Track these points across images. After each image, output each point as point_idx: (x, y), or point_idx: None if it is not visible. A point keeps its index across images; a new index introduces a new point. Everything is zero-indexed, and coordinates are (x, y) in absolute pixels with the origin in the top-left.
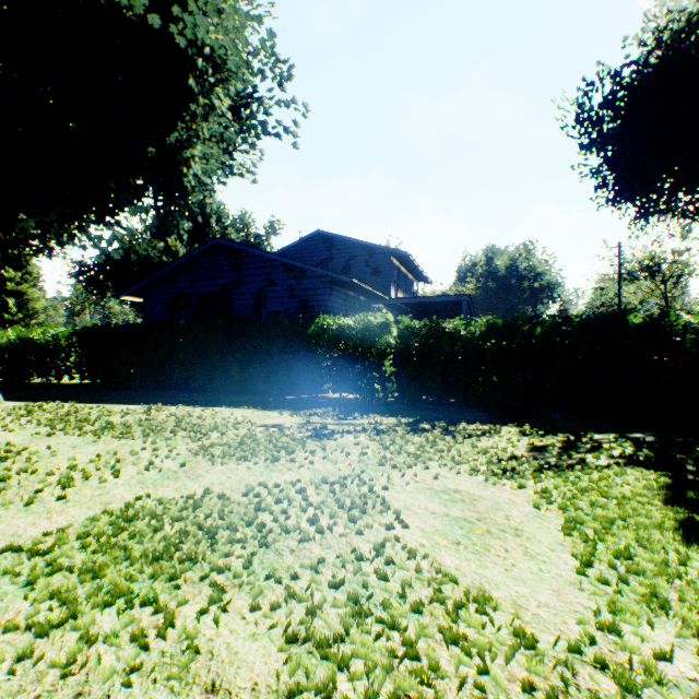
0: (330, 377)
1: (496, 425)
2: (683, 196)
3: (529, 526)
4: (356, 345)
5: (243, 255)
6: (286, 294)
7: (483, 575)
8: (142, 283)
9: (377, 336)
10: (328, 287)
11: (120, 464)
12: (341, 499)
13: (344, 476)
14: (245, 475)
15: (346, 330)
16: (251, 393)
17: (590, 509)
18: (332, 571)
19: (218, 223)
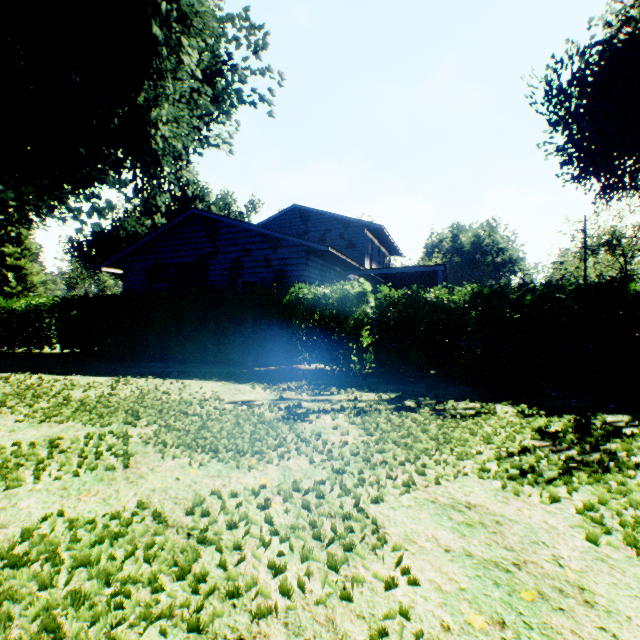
0: (305, 348)
1: (488, 403)
2: None
3: (598, 583)
4: (332, 315)
5: (218, 225)
6: (262, 264)
7: None
8: (121, 254)
9: (354, 306)
10: (303, 257)
11: (52, 457)
12: (317, 524)
13: (321, 480)
14: (197, 476)
15: (322, 299)
16: (226, 364)
17: None
18: None
19: (202, 201)
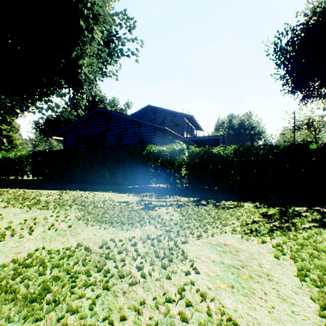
0: (154, 176)
1: (241, 202)
2: (325, 88)
3: (275, 273)
4: (167, 160)
5: (111, 116)
6: (132, 135)
7: (254, 317)
8: (62, 130)
9: (177, 156)
10: (153, 131)
11: (35, 225)
12: (157, 251)
13: (160, 234)
14: (103, 233)
15: (162, 152)
16: (115, 184)
17: (310, 259)
18: (149, 313)
19: (102, 103)
